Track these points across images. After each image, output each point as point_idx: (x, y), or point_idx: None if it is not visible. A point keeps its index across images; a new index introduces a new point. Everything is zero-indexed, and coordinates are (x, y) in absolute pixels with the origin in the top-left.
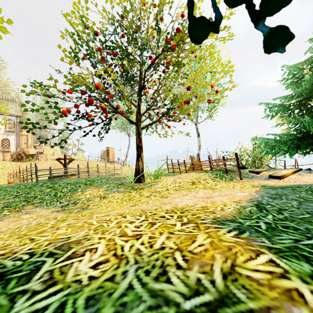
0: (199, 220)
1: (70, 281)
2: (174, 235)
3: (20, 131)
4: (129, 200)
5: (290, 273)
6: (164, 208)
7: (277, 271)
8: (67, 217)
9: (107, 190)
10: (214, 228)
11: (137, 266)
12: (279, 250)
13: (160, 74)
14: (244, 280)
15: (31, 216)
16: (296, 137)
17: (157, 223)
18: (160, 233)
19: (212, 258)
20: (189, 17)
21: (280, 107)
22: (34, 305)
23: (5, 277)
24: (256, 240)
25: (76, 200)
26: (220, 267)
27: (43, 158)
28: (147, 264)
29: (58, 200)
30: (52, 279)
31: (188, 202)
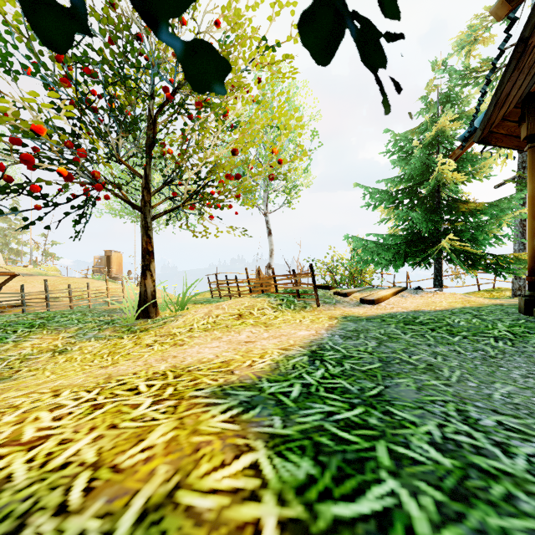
0: (193, 391)
1: None
2: (114, 431)
3: None
4: (109, 355)
5: (269, 486)
6: (153, 369)
7: (249, 487)
8: None
9: (75, 337)
10: (203, 407)
11: None
12: (284, 439)
13: (185, 122)
14: (175, 519)
15: None
16: (405, 240)
17: (107, 406)
18: (92, 428)
19: (147, 477)
20: None
21: (384, 195)
22: None
23: None
24: (260, 424)
25: None
26: (149, 495)
27: None
28: None
29: None
30: None
31: (208, 353)
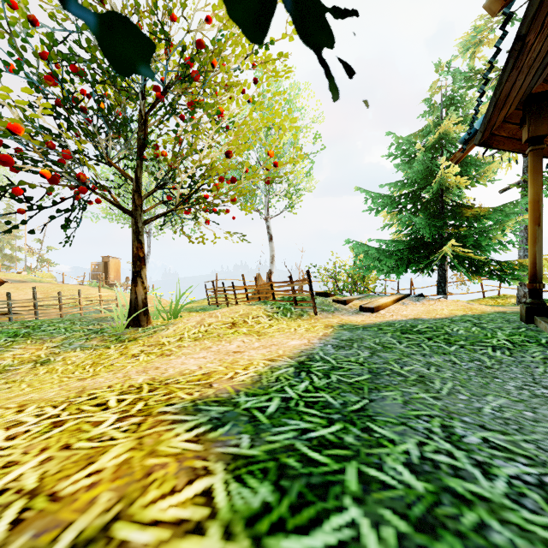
0: (163, 406)
1: None
2: (65, 452)
3: None
4: (91, 366)
5: (217, 517)
6: (130, 382)
7: (195, 517)
8: None
9: (60, 347)
10: (169, 424)
11: None
12: (247, 461)
13: (177, 123)
14: None
15: None
16: (408, 245)
17: (68, 423)
18: (44, 448)
19: (85, 507)
20: None
21: (387, 199)
22: None
23: None
24: (226, 443)
25: None
26: (82, 528)
27: None
28: None
29: None
30: None
31: (192, 364)
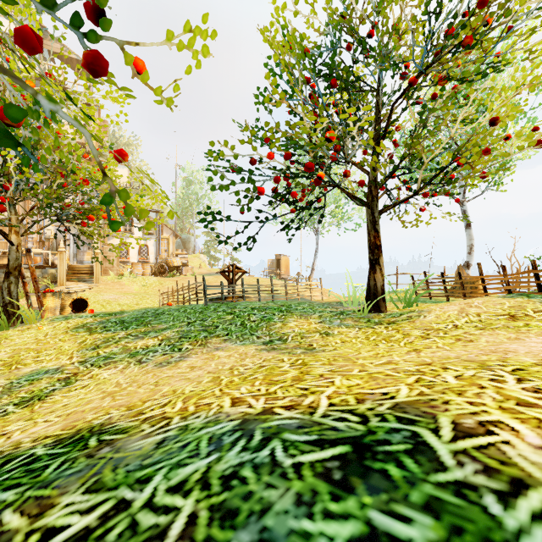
0: None
1: None
2: None
3: (161, 233)
4: (388, 342)
5: None
6: (519, 360)
7: None
8: (304, 361)
9: (325, 323)
10: None
11: None
12: None
13: (424, 104)
14: None
15: (229, 354)
16: None
17: None
18: None
19: None
20: None
21: None
22: None
23: (374, 448)
24: None
25: (281, 335)
26: None
27: (189, 272)
28: None
29: (252, 333)
30: (494, 470)
31: None
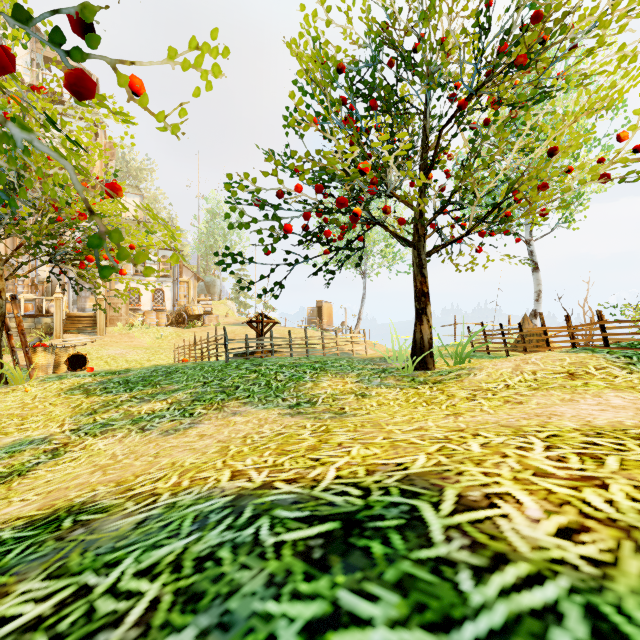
0: None
1: (540, 559)
2: None
3: (179, 275)
4: (429, 404)
5: None
6: (560, 425)
7: None
8: (327, 427)
9: (363, 382)
10: None
11: None
12: None
13: (476, 130)
14: None
15: (247, 420)
16: None
17: (605, 457)
18: None
19: None
20: None
21: None
22: (513, 598)
23: (364, 524)
24: None
25: (311, 397)
26: None
27: (213, 322)
28: None
29: (277, 395)
30: (481, 545)
31: (611, 416)
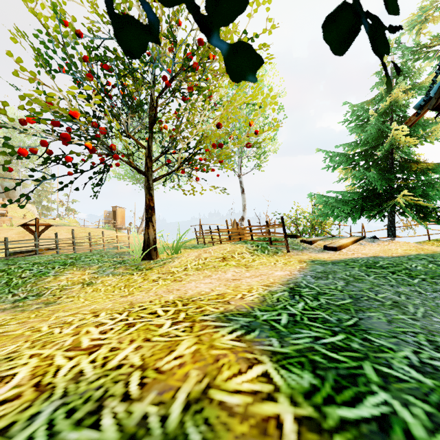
0: (201, 316)
1: None
2: (149, 343)
3: None
4: (125, 287)
5: (281, 391)
6: (164, 299)
7: (265, 390)
8: (10, 320)
9: (97, 273)
10: (213, 328)
11: (60, 403)
12: (284, 356)
13: (180, 103)
14: (213, 410)
15: None
16: (361, 196)
17: (137, 324)
18: (132, 340)
19: (183, 378)
20: (110, 13)
21: (342, 157)
22: None
23: None
24: (261, 343)
25: (42, 290)
26: (188, 391)
27: (6, 223)
28: (80, 397)
29: (11, 291)
30: None
31: (204, 287)
